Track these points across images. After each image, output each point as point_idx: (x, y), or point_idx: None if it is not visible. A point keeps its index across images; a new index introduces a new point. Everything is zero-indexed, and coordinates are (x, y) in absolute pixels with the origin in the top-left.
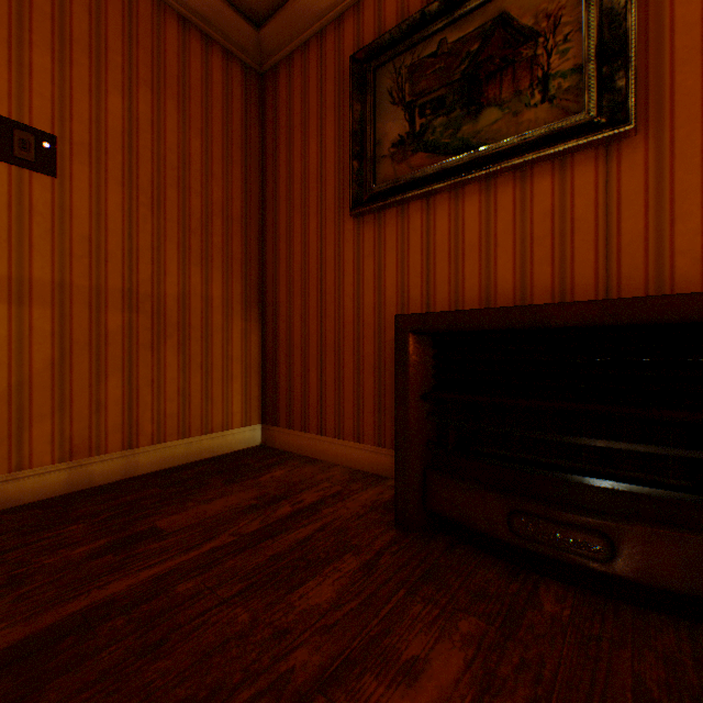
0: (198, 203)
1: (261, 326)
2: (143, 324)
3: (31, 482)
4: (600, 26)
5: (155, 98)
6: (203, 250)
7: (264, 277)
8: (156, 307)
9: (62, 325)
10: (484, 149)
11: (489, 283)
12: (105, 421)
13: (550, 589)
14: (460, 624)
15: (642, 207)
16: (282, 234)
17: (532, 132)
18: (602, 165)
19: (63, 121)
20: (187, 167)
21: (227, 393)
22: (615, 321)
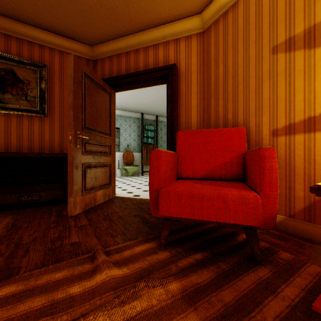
0: None
1: None
2: None
3: None
4: (41, 91)
5: None
6: None
7: None
8: None
9: None
10: (8, 105)
11: (9, 143)
12: None
13: (29, 209)
14: (9, 217)
15: (49, 132)
16: None
17: (23, 107)
18: (41, 121)
19: None
20: None
21: None
22: (42, 156)
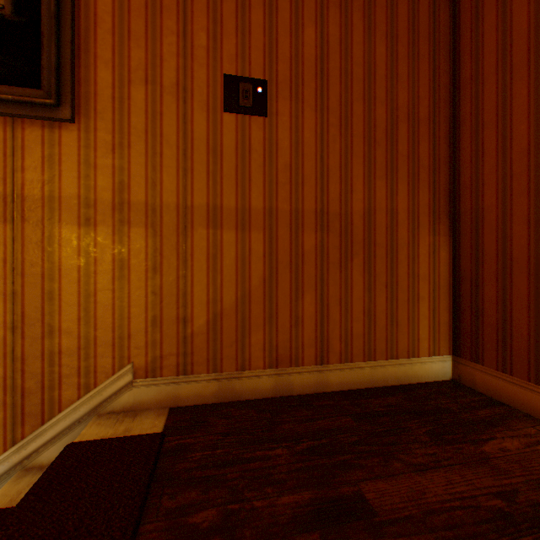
0: (381, 112)
1: (451, 240)
2: (331, 243)
3: (249, 382)
4: None
5: (341, 16)
6: (387, 162)
7: (454, 181)
8: (342, 225)
9: (269, 247)
10: None
11: None
12: (301, 335)
13: None
14: None
15: None
16: (487, 119)
17: None
18: None
19: (270, 66)
20: (370, 77)
21: (412, 316)
22: None
